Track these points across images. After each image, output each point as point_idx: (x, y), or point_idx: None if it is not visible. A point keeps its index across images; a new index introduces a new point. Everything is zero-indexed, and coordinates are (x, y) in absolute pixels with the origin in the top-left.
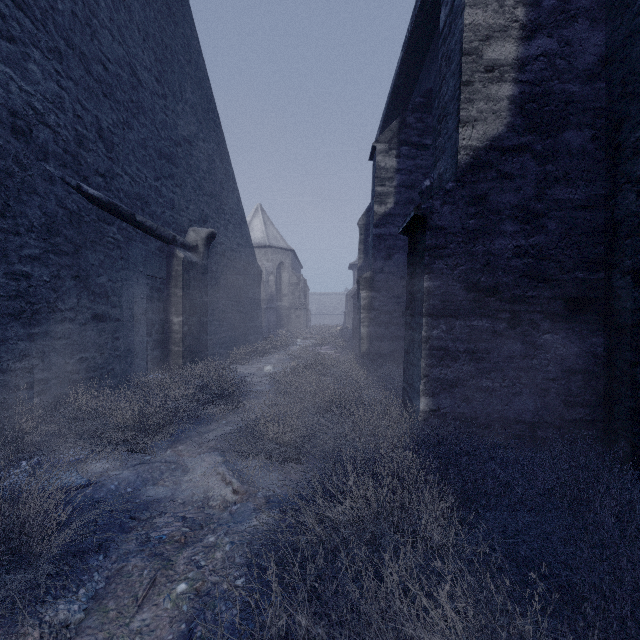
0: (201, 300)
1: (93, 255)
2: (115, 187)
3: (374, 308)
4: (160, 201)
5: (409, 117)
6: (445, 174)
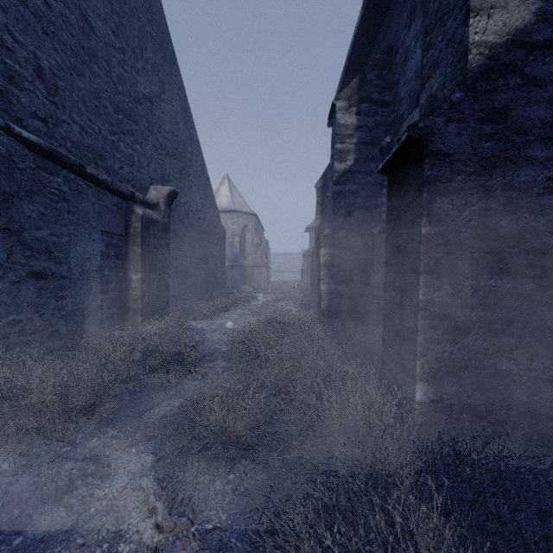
0: (162, 257)
1: (30, 206)
2: (60, 135)
3: (334, 265)
4: (117, 156)
5: (369, 74)
6: (441, 90)
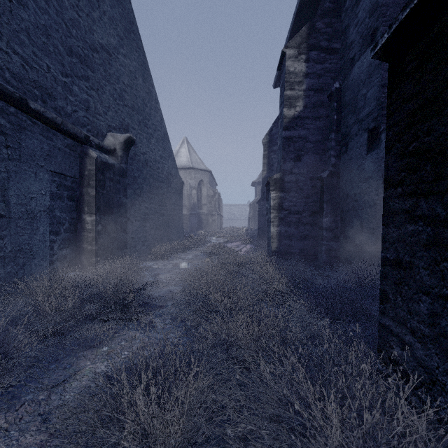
0: (119, 201)
1: None
2: None
3: (284, 208)
4: (70, 99)
5: (318, 22)
6: None
